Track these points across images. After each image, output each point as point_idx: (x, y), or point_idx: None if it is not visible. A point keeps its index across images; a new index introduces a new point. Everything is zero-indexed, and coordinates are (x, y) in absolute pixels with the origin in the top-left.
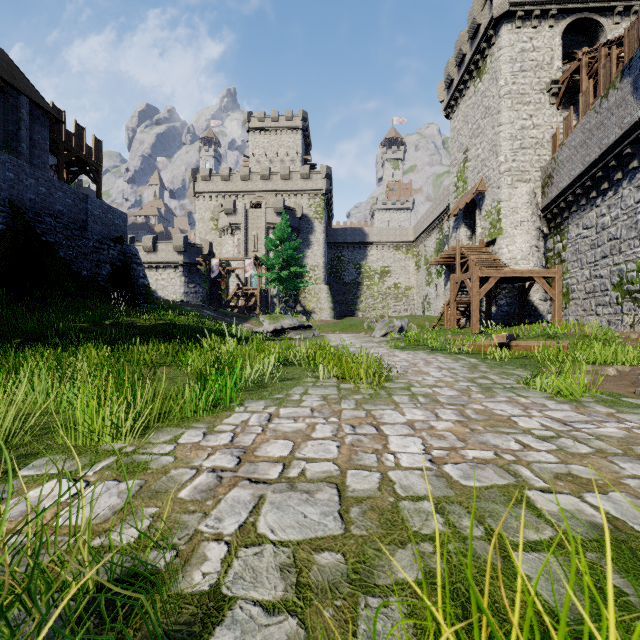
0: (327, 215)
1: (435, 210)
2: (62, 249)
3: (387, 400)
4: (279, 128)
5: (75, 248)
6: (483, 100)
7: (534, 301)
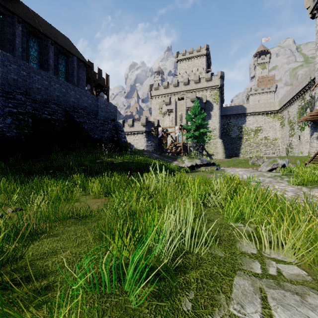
0: (220, 100)
1: (298, 86)
2: (86, 125)
3: None
4: (193, 57)
5: (92, 124)
6: None
7: None
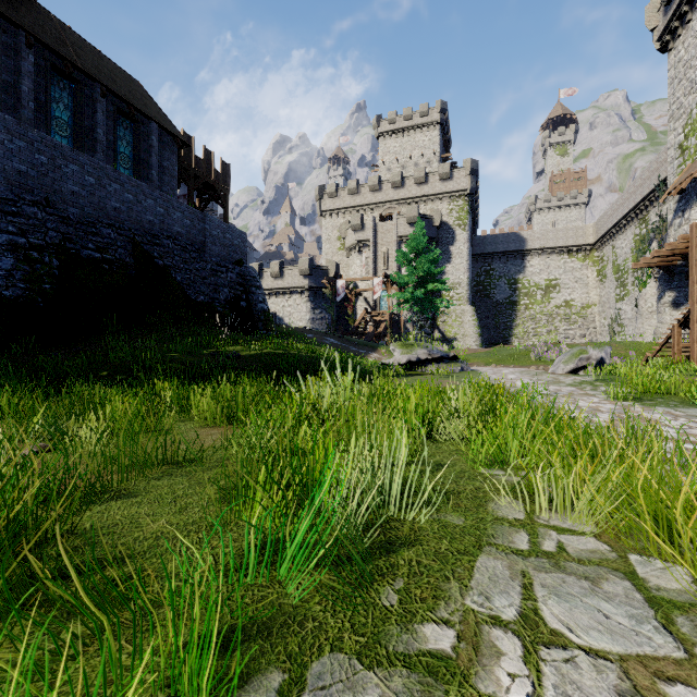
0: (471, 221)
1: (633, 195)
2: (180, 273)
3: None
4: (412, 127)
5: (193, 271)
6: None
7: None
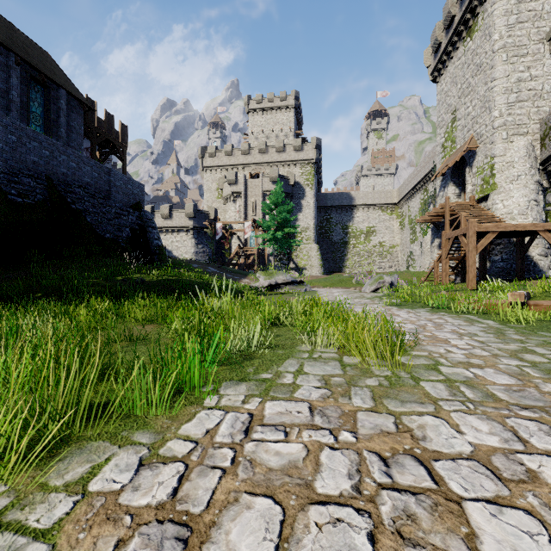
0: (317, 182)
1: (420, 172)
2: (89, 215)
3: (416, 391)
4: (274, 108)
5: (100, 214)
6: (474, 58)
7: (533, 256)
